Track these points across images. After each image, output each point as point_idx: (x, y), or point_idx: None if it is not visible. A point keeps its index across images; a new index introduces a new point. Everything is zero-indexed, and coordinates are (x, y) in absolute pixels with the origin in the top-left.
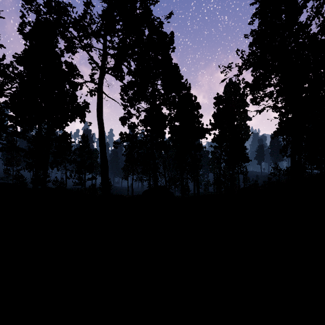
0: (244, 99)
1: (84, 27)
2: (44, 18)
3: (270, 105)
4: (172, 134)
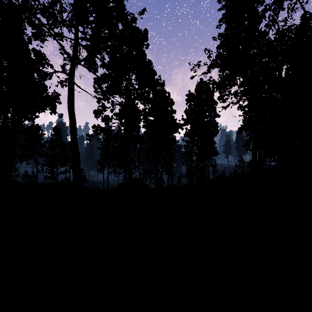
0: (211, 95)
1: (54, 14)
2: (8, 0)
3: (234, 102)
4: (146, 128)
